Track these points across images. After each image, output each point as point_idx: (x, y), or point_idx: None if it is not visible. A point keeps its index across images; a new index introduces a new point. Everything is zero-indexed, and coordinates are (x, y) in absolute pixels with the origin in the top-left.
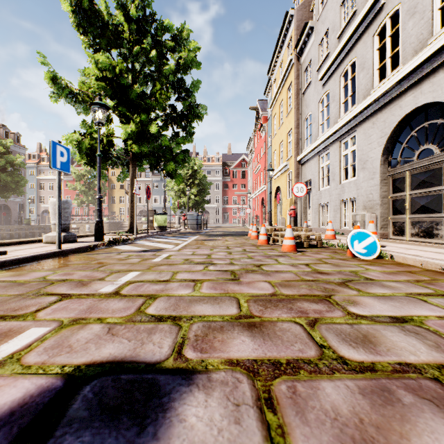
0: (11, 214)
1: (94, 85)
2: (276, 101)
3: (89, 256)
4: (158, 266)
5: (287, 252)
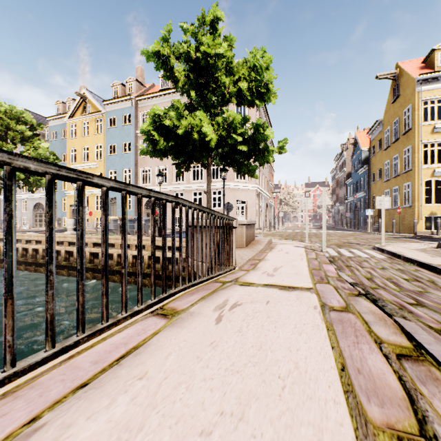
0: None
1: None
2: None
3: None
4: None
5: None
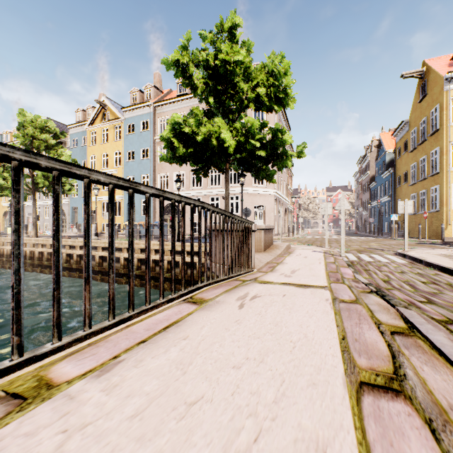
0: None
1: None
2: None
3: None
4: None
5: None
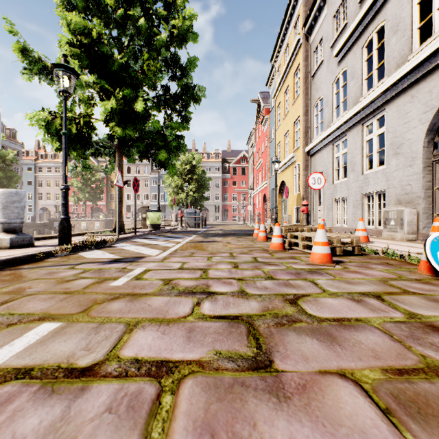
0: None
1: (65, 52)
2: (280, 89)
3: (22, 272)
4: (110, 300)
5: (320, 265)
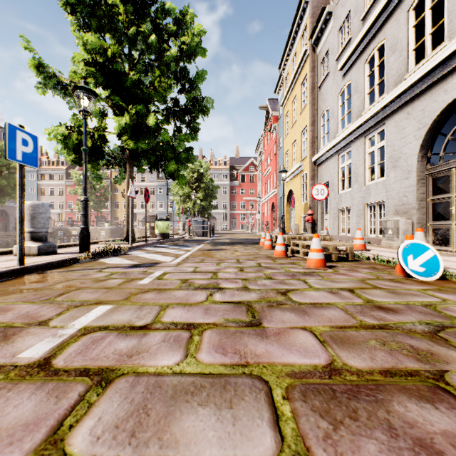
0: (9, 220)
1: (82, 71)
2: (288, 98)
3: (59, 274)
4: (143, 292)
5: (314, 269)
